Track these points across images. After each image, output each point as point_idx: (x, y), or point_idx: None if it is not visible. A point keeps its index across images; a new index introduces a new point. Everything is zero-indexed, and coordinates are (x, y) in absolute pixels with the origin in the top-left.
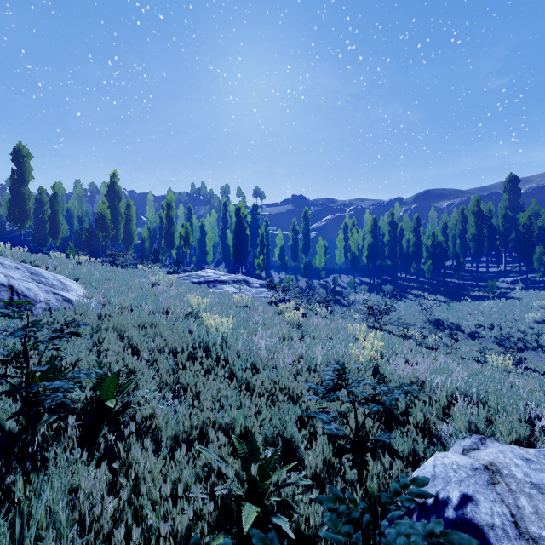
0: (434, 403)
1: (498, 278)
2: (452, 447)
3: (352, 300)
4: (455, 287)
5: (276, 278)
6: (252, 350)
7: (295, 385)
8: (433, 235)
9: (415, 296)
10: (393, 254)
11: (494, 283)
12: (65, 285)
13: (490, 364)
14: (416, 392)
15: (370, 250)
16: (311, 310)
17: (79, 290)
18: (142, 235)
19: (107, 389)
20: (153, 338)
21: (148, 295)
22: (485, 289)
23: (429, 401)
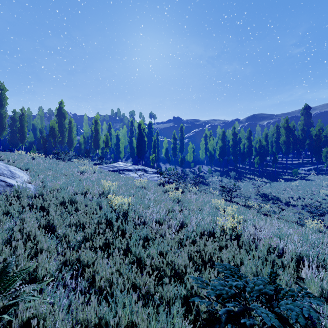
0: (287, 268)
1: (299, 168)
2: None
3: (210, 181)
4: (273, 173)
5: (163, 167)
6: (145, 222)
7: (180, 262)
8: (260, 141)
9: (249, 179)
10: (235, 152)
11: (297, 170)
12: (13, 174)
13: (308, 226)
14: (274, 259)
15: (221, 150)
16: (185, 188)
17: (24, 177)
18: (79, 141)
19: None
20: (71, 214)
21: (75, 180)
22: (291, 174)
23: (282, 265)
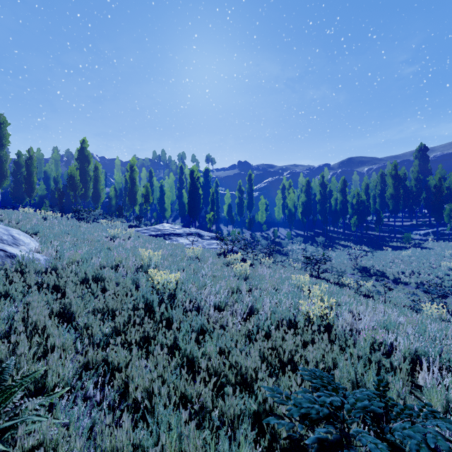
0: (398, 371)
1: (412, 231)
2: None
3: (289, 249)
4: (376, 238)
5: (224, 230)
6: (200, 307)
7: (248, 365)
8: (358, 194)
9: (343, 246)
10: (324, 210)
11: (410, 235)
12: (16, 240)
13: (425, 312)
14: (380, 360)
15: (304, 207)
16: (255, 259)
17: (32, 244)
18: (109, 194)
19: None
20: (96, 296)
21: (102, 249)
22: (402, 240)
23: (390, 367)
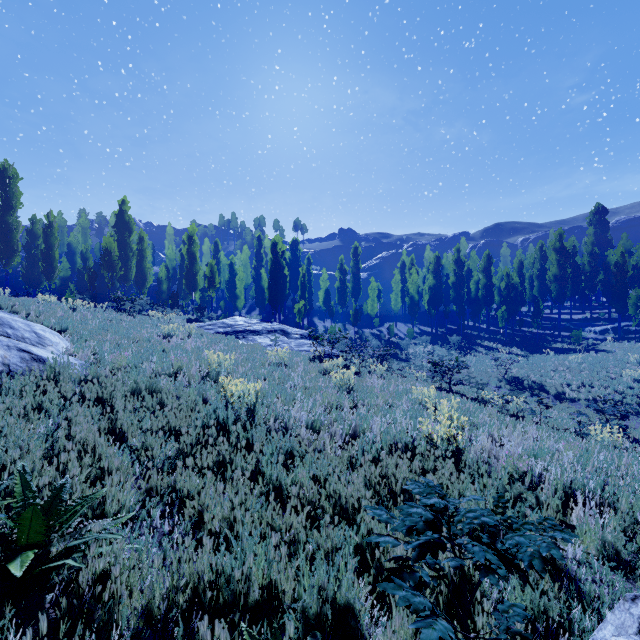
0: (545, 507)
1: (584, 327)
2: (613, 613)
3: (411, 353)
4: (533, 337)
5: (320, 326)
6: (288, 427)
7: (350, 492)
8: (508, 276)
9: (486, 349)
10: (460, 298)
11: (580, 332)
12: (41, 338)
13: (594, 437)
14: (520, 492)
15: (432, 294)
16: (363, 366)
17: (62, 345)
18: (159, 275)
19: (28, 528)
20: (152, 412)
21: (154, 351)
22: (569, 340)
23: (536, 503)
